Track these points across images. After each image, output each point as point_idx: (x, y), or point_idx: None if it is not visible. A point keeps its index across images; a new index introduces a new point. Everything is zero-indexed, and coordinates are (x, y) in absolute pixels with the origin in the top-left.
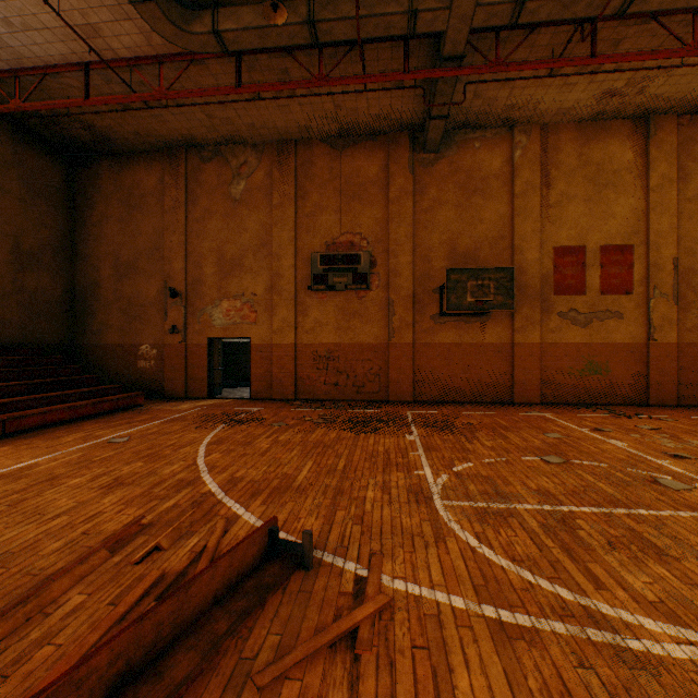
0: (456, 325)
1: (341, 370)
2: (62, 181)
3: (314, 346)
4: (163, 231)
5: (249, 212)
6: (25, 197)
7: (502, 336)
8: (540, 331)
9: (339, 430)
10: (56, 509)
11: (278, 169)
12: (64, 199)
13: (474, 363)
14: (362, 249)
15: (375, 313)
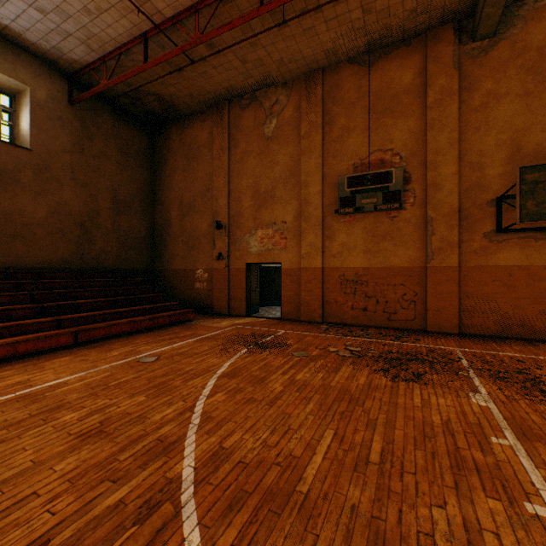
0: (521, 243)
1: (370, 295)
2: (146, 146)
3: (341, 270)
4: (212, 175)
5: (279, 146)
6: (121, 160)
7: None
8: None
9: (369, 371)
10: (3, 472)
11: (305, 100)
12: (148, 159)
13: None
14: (393, 165)
15: (409, 234)
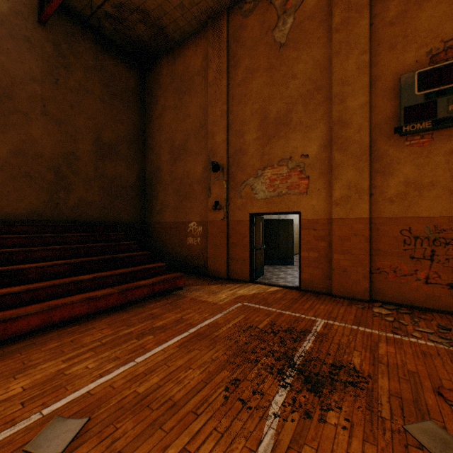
0: None
1: None
2: (135, 85)
3: (403, 221)
4: (206, 107)
5: (297, 52)
6: (105, 98)
7: None
8: None
9: None
10: None
11: None
12: (137, 100)
13: None
14: None
15: None
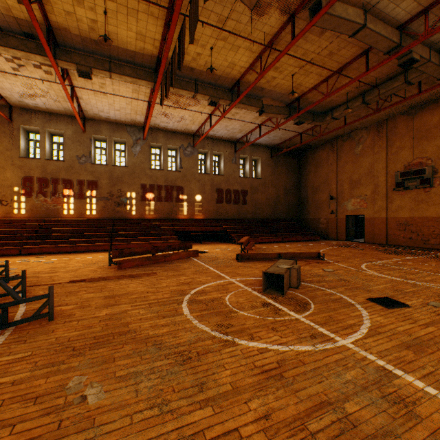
0: None
1: (413, 231)
2: (296, 163)
3: (396, 218)
4: (327, 174)
5: (362, 158)
6: (286, 173)
7: None
8: None
9: (380, 252)
10: (289, 250)
11: (376, 136)
12: (297, 169)
13: None
14: (427, 165)
15: (436, 200)
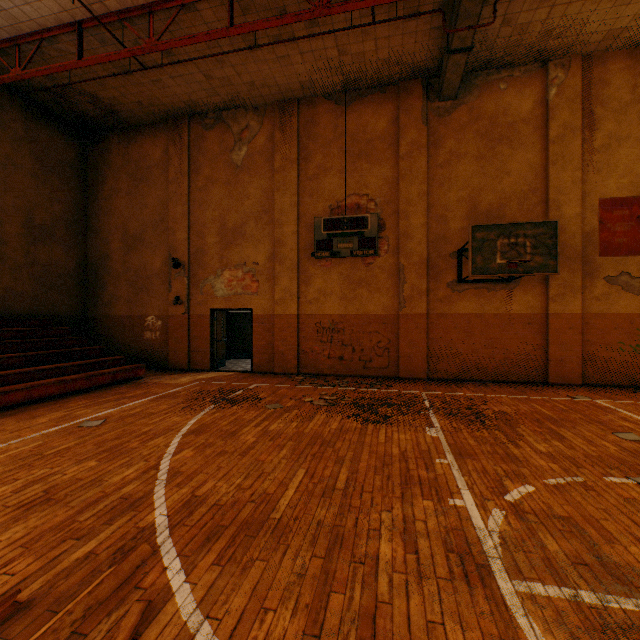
0: (477, 293)
1: (347, 343)
2: (75, 157)
3: (317, 317)
4: (167, 202)
5: (250, 178)
6: (38, 173)
7: (533, 305)
8: (581, 299)
9: (342, 417)
10: None
11: (280, 131)
12: (77, 174)
13: (499, 337)
14: (369, 211)
15: (384, 281)
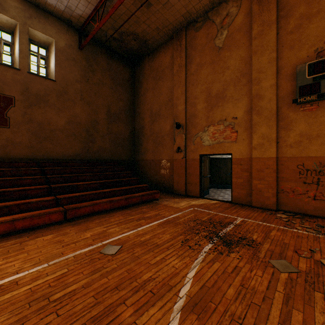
0: None
1: None
2: (129, 76)
3: (299, 159)
4: (172, 88)
5: (229, 53)
6: (112, 86)
7: None
8: None
9: None
10: None
11: (257, 3)
12: (130, 85)
13: None
14: None
15: None
